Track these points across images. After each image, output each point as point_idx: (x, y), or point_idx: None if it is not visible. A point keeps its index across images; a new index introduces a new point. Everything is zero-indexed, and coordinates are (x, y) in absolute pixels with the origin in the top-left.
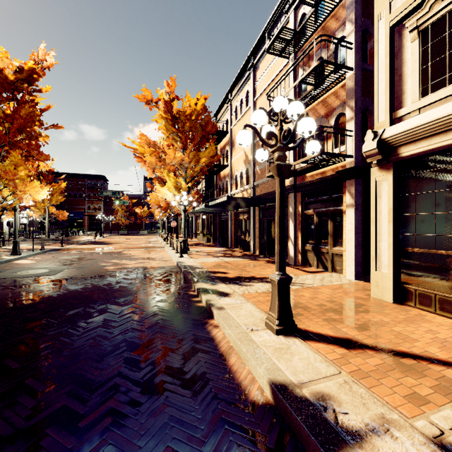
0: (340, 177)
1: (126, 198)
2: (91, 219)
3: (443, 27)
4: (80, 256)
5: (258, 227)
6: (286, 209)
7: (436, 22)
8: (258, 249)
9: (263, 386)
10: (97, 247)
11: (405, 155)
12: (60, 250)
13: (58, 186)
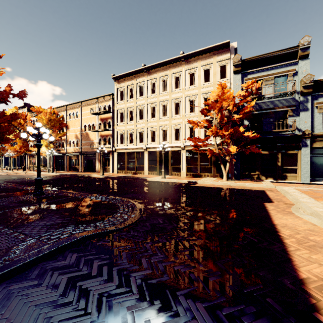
0: (109, 151)
1: None
2: None
3: (122, 135)
4: None
5: (83, 162)
6: (95, 157)
7: (122, 134)
8: (83, 170)
9: (102, 177)
10: None
11: (118, 152)
12: None
13: None
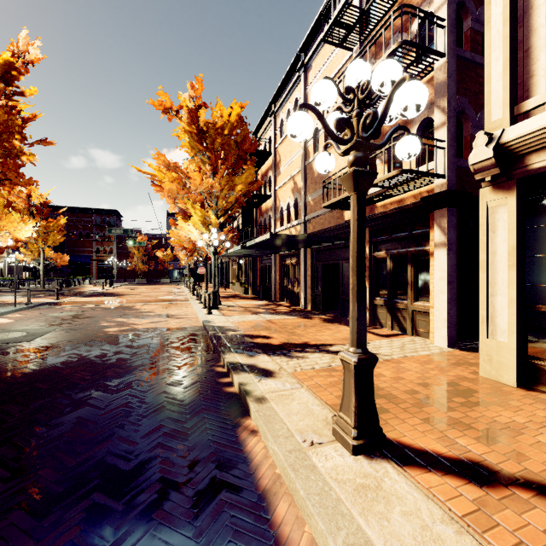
0: (425, 206)
1: (144, 239)
2: (100, 265)
3: None
4: (76, 312)
5: (310, 274)
6: (348, 251)
7: None
8: (311, 303)
9: None
10: (103, 300)
11: (539, 167)
12: (53, 304)
13: (55, 222)
